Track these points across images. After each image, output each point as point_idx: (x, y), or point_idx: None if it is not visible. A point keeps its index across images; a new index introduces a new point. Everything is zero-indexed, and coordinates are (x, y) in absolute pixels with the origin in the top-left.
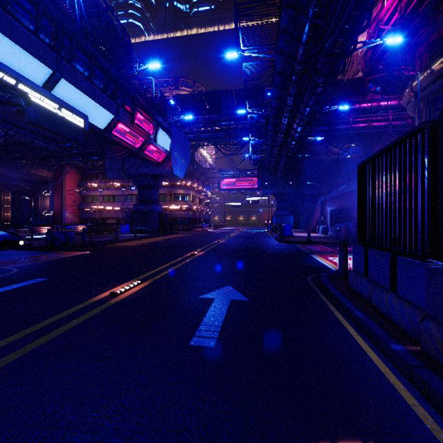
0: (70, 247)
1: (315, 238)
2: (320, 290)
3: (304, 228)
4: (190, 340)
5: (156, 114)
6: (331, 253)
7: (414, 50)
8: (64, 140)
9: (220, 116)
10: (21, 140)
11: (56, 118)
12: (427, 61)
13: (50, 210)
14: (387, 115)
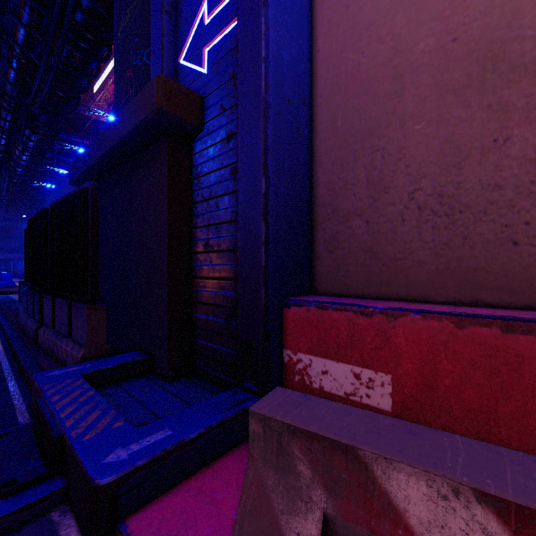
0: None
1: None
2: None
3: None
4: None
5: None
6: None
7: None
8: None
9: None
10: None
11: None
12: None
13: None
14: None
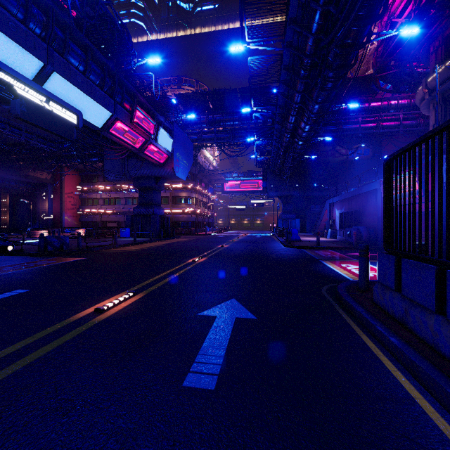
0: (64, 252)
1: (324, 243)
2: (338, 305)
3: (311, 232)
4: (184, 379)
5: (157, 113)
6: (343, 259)
7: (429, 45)
8: (62, 140)
9: (224, 116)
10: (17, 140)
11: (46, 113)
12: (442, 56)
13: (49, 214)
14: (397, 115)
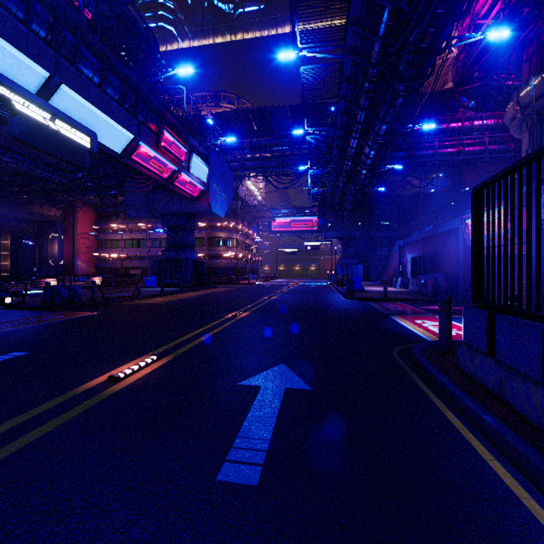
0: (75, 305)
1: (393, 293)
2: (414, 372)
3: (377, 281)
4: (218, 471)
5: (190, 135)
6: (417, 314)
7: (521, 52)
8: (74, 169)
9: (271, 140)
10: (20, 169)
11: (51, 134)
12: (538, 65)
13: (58, 258)
14: (482, 139)
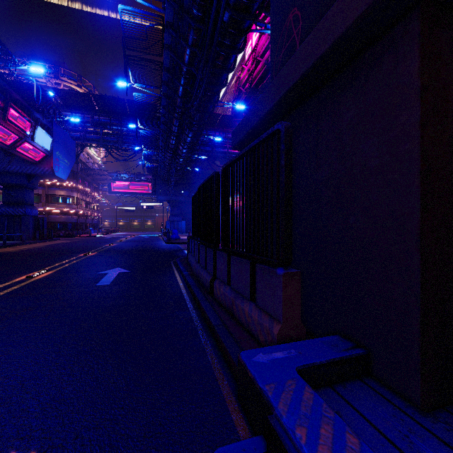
0: None
1: None
2: (174, 265)
3: None
4: (96, 284)
5: (34, 110)
6: None
7: None
8: None
9: (111, 120)
10: None
11: None
12: None
13: None
14: None
